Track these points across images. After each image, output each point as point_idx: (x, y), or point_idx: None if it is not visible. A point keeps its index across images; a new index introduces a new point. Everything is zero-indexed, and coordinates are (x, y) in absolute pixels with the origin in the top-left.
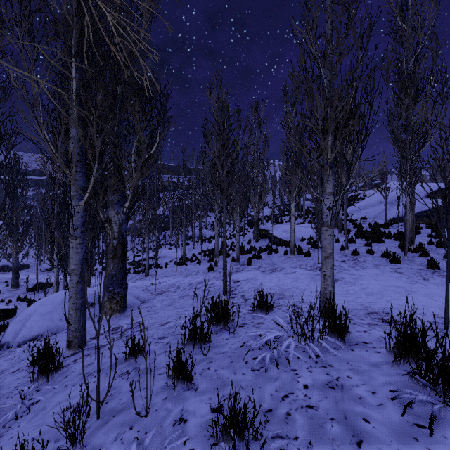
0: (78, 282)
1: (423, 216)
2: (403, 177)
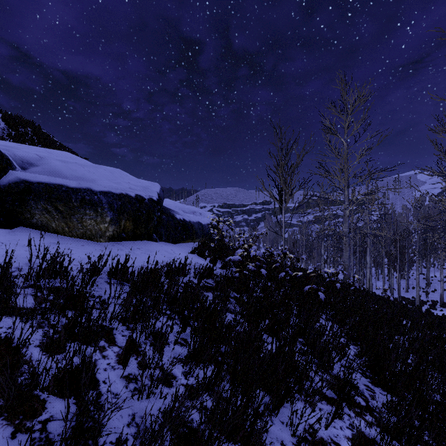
0: None
1: None
2: None
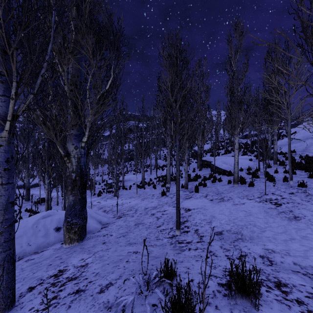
0: None
1: None
2: None
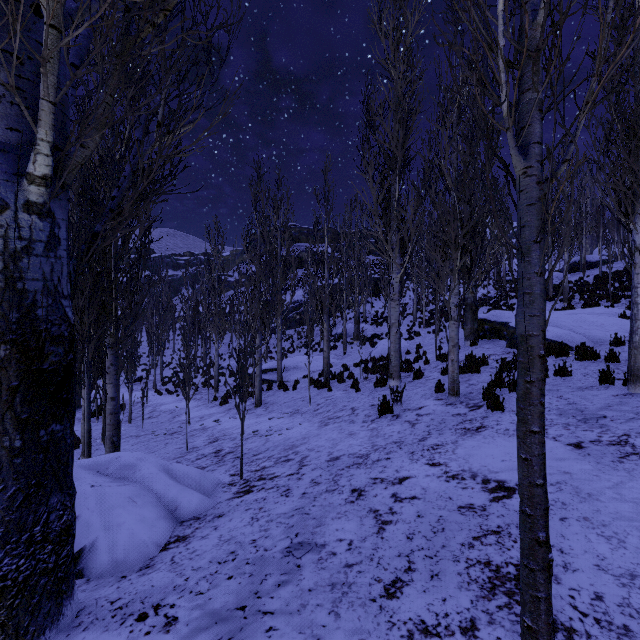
0: None
1: None
2: None
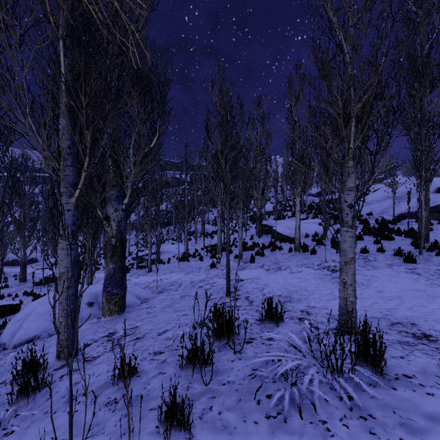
0: (68, 286)
1: (433, 211)
2: (418, 171)
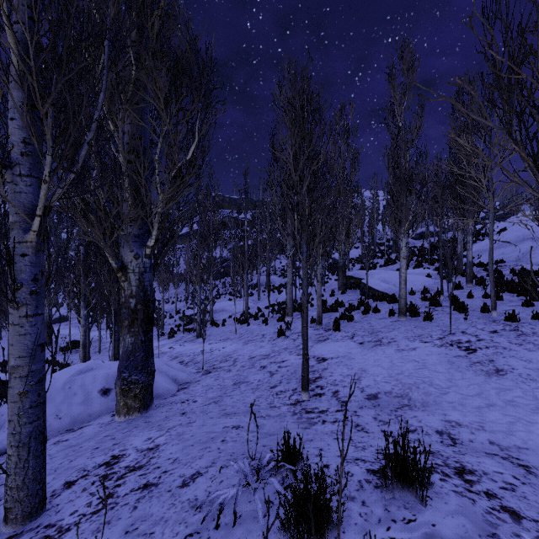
0: (23, 391)
1: None
2: None
